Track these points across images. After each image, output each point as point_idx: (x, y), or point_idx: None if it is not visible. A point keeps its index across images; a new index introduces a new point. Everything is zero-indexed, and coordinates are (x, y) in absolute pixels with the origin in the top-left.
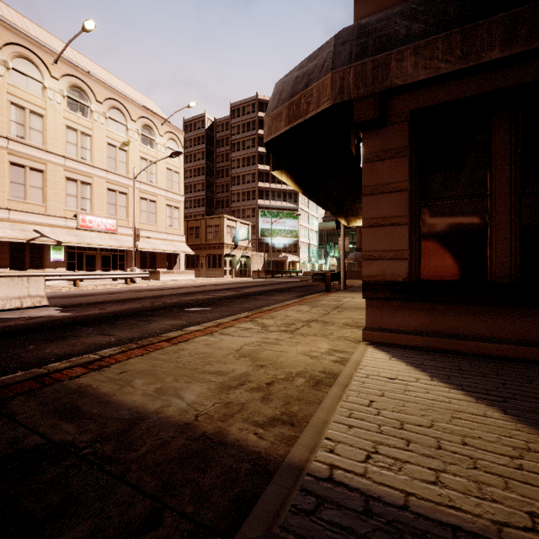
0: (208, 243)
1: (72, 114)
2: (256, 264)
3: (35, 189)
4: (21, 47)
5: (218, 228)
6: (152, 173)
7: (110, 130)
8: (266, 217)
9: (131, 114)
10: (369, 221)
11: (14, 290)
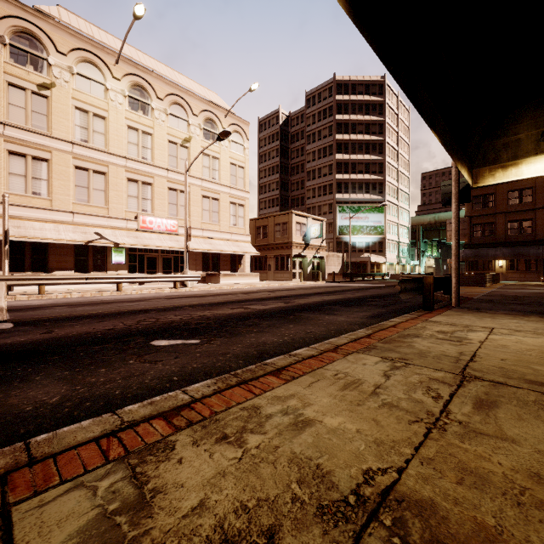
0: (275, 243)
1: (134, 114)
2: (333, 266)
3: (98, 191)
4: (85, 52)
5: (286, 226)
6: (214, 169)
7: (171, 127)
8: (345, 213)
9: (193, 108)
10: None
11: None
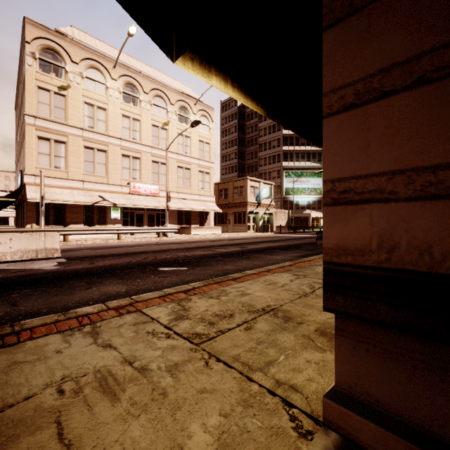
0: (234, 202)
1: (126, 105)
2: (280, 220)
3: (101, 165)
4: (91, 60)
5: (242, 189)
6: (187, 145)
7: (154, 114)
8: (290, 177)
9: (170, 99)
10: (342, 95)
11: (33, 243)
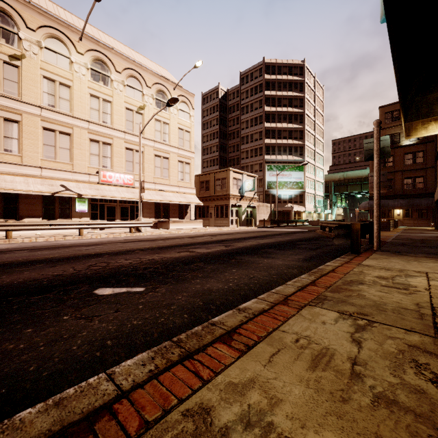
0: (216, 195)
1: (95, 84)
2: (262, 214)
3: (64, 149)
4: (52, 29)
5: (225, 181)
6: (165, 132)
7: (128, 97)
8: (272, 171)
9: (147, 81)
10: None
11: None
